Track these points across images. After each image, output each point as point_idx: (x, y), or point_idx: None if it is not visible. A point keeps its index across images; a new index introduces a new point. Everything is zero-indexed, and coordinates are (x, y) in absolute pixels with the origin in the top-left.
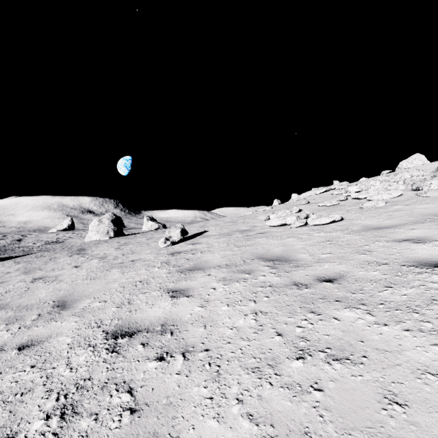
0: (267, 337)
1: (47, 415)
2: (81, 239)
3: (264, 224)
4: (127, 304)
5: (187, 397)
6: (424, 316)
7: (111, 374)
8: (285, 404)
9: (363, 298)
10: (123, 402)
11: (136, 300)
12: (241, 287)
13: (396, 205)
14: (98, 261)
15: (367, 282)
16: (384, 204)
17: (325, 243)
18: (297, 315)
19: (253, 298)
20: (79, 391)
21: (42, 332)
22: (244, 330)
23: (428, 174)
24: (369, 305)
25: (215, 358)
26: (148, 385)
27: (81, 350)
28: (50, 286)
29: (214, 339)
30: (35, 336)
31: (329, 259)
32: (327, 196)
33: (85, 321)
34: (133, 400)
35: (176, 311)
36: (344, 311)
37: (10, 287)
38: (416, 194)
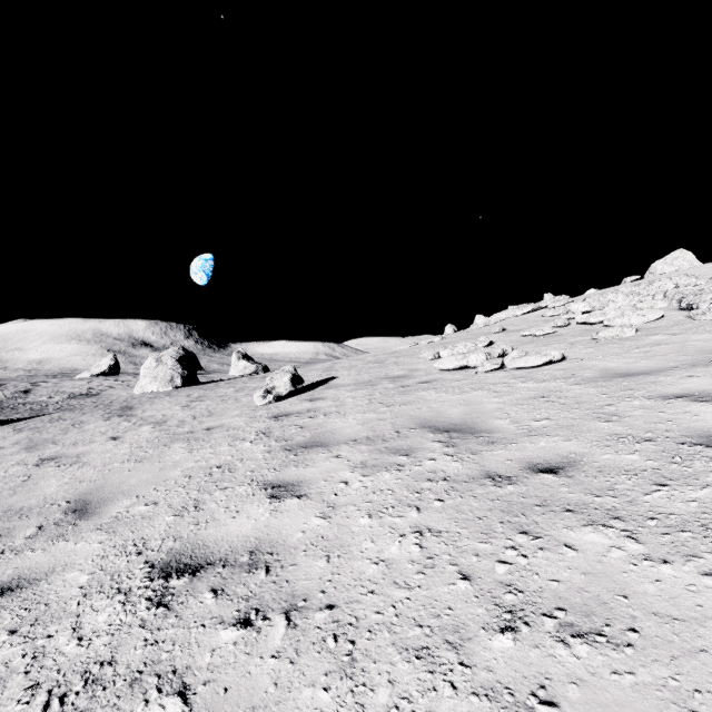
0: (442, 583)
1: None
2: (127, 391)
3: (431, 367)
4: (193, 509)
5: (291, 710)
6: None
7: (151, 652)
8: None
9: (615, 505)
10: None
11: (209, 501)
12: (394, 480)
13: (655, 335)
14: (152, 429)
15: (621, 474)
16: (634, 332)
17: (537, 401)
18: (496, 537)
19: (415, 503)
20: (89, 690)
21: (39, 561)
22: (400, 566)
23: (703, 282)
24: (630, 520)
25: (347, 624)
26: (217, 680)
27: (102, 601)
28: (67, 473)
29: (344, 584)
30: (26, 569)
31: (547, 430)
32: (535, 320)
33: (117, 542)
34: None
35: (277, 526)
36: (584, 531)
37: None
38: (687, 315)
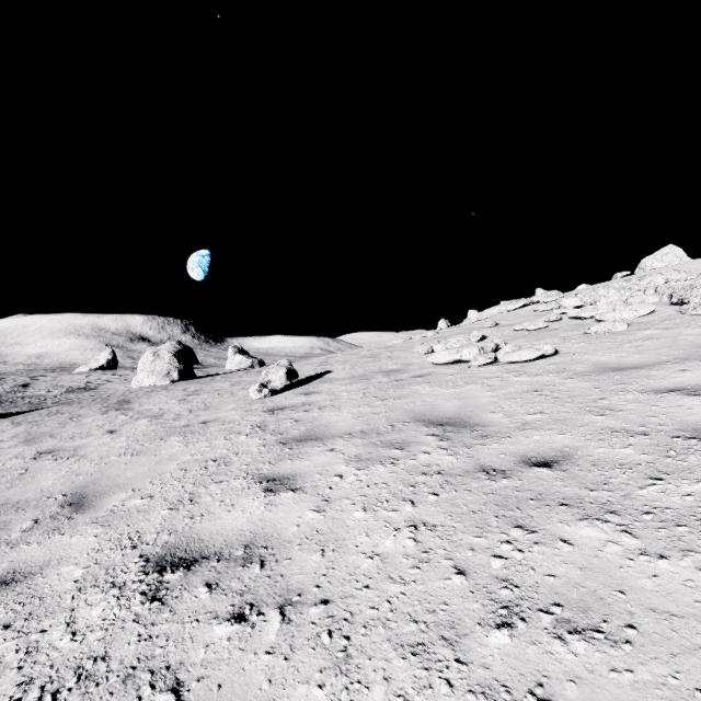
0: (437, 577)
1: None
2: (125, 385)
3: (424, 361)
4: (188, 503)
5: None
6: None
7: (144, 647)
8: None
9: (610, 499)
10: None
11: (204, 495)
12: (389, 473)
13: (647, 329)
14: (149, 423)
15: (615, 468)
16: (625, 327)
17: (531, 395)
18: (491, 531)
19: (410, 496)
20: (82, 686)
21: (34, 555)
22: (395, 560)
23: (694, 277)
24: (625, 515)
25: (341, 619)
26: (211, 677)
27: (96, 595)
28: (64, 466)
29: (339, 579)
30: (21, 563)
31: (541, 424)
32: (527, 314)
33: (112, 536)
34: None
35: (272, 519)
36: (579, 525)
37: None
38: (679, 310)
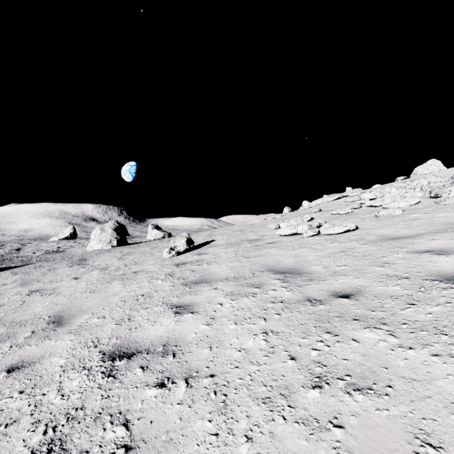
0: (279, 361)
1: (32, 451)
2: (82, 249)
3: (274, 233)
4: (127, 320)
5: (190, 432)
6: (453, 338)
7: (106, 402)
8: (300, 444)
9: (383, 316)
10: (117, 438)
11: (137, 316)
12: (250, 302)
13: (414, 213)
14: (99, 273)
15: (388, 298)
16: (401, 212)
17: (339, 255)
18: (312, 335)
19: (263, 316)
20: (70, 423)
21: (34, 351)
22: (254, 352)
23: (446, 180)
24: (392, 325)
25: (222, 385)
26: (146, 417)
27: (74, 374)
28: (47, 299)
29: (220, 363)
30: (26, 356)
31: (345, 272)
32: (340, 204)
33: (81, 340)
34: (128, 434)
35: (179, 330)
36: (364, 331)
37: (5, 300)
38: (435, 201)
